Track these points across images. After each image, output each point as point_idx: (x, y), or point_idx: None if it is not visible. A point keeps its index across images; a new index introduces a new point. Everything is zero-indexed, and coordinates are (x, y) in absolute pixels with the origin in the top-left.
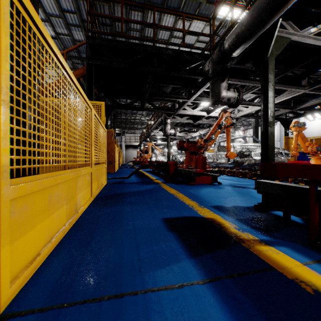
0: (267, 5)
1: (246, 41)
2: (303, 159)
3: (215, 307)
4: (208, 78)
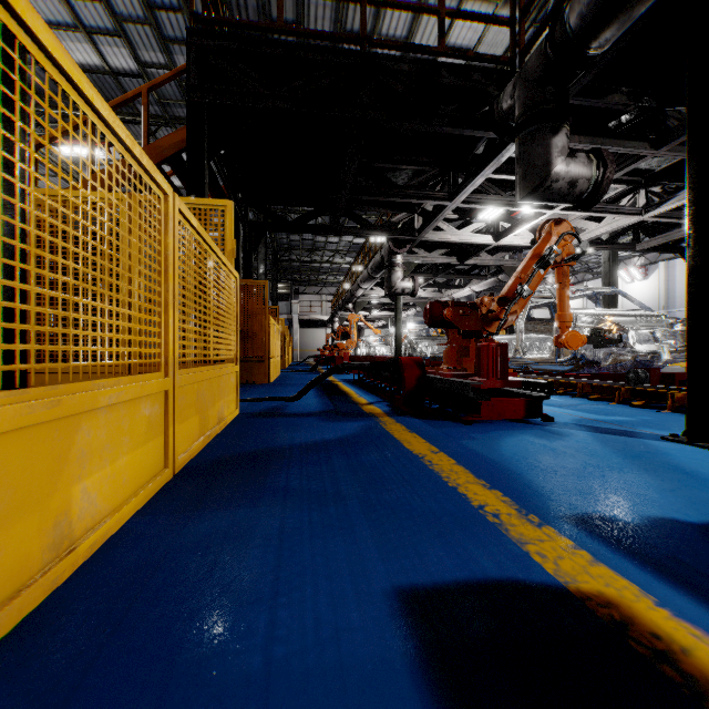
0: None
1: None
2: None
3: None
4: (509, 134)
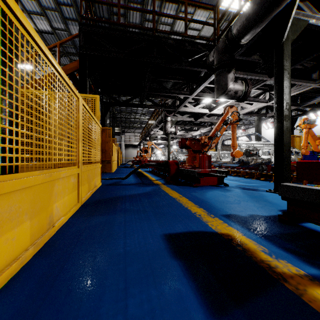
0: None
1: (258, 24)
2: (309, 158)
3: None
4: (212, 70)
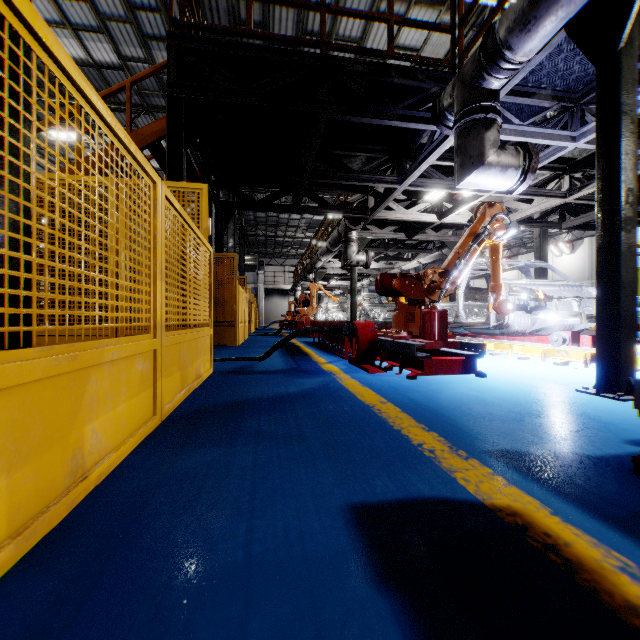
0: None
1: (558, 13)
2: None
3: None
4: (449, 127)
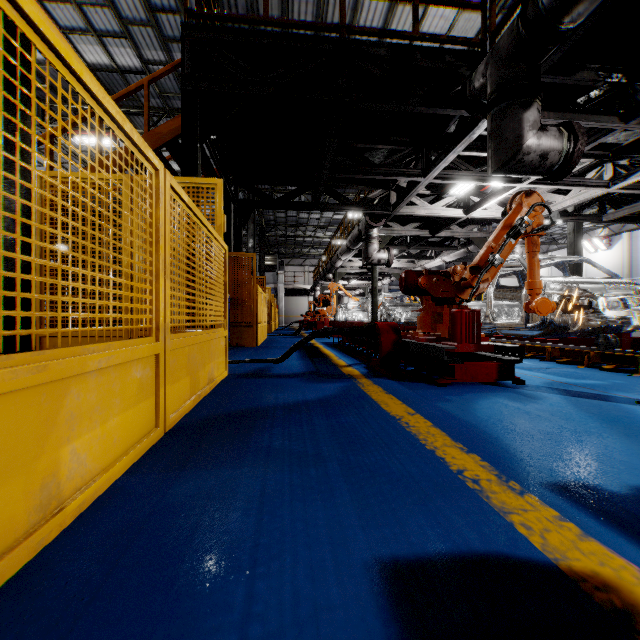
0: None
1: None
2: None
3: None
4: (480, 111)
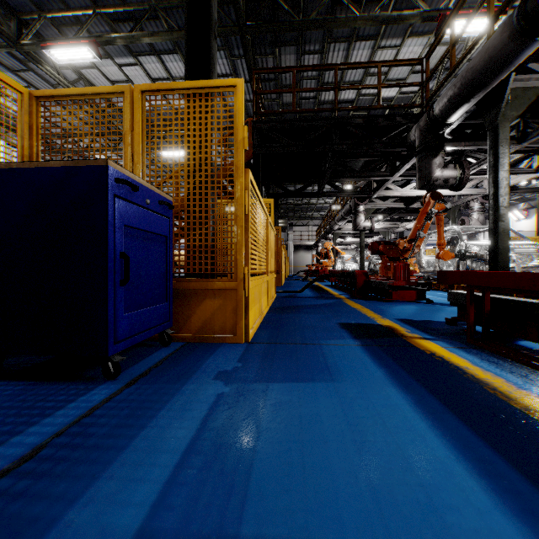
0: (483, 67)
1: (463, 105)
2: None
3: (359, 350)
4: (416, 151)
